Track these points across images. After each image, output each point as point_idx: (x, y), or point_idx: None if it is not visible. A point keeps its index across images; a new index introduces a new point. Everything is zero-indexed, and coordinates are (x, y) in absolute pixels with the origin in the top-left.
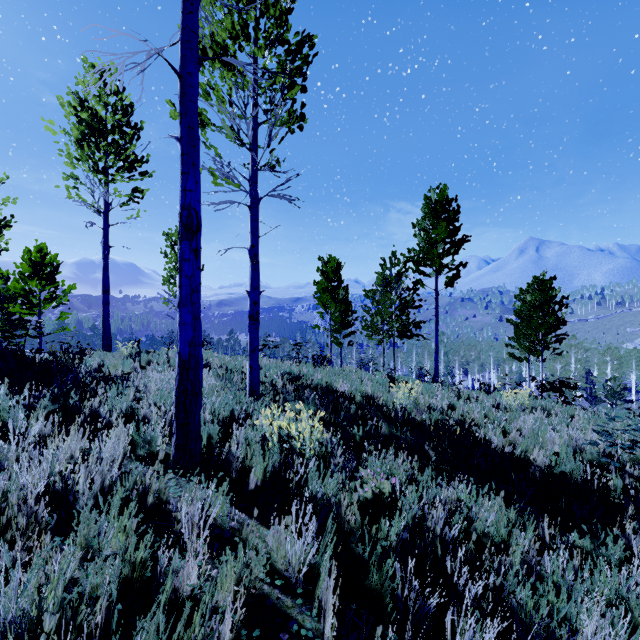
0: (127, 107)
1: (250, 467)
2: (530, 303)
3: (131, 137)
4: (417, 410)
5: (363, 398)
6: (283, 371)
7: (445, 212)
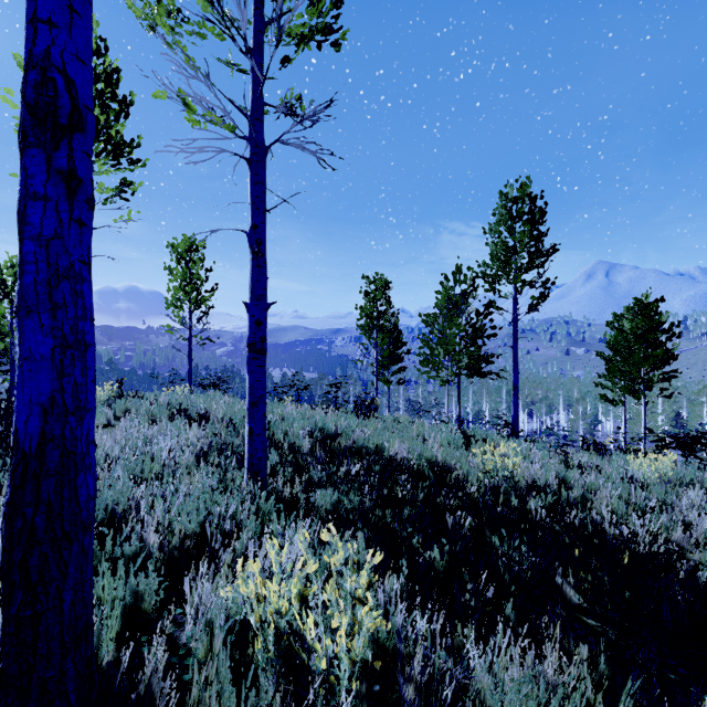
0: (112, 74)
1: None
2: (630, 332)
3: (117, 113)
4: (515, 491)
5: (432, 472)
6: (312, 427)
7: (528, 212)
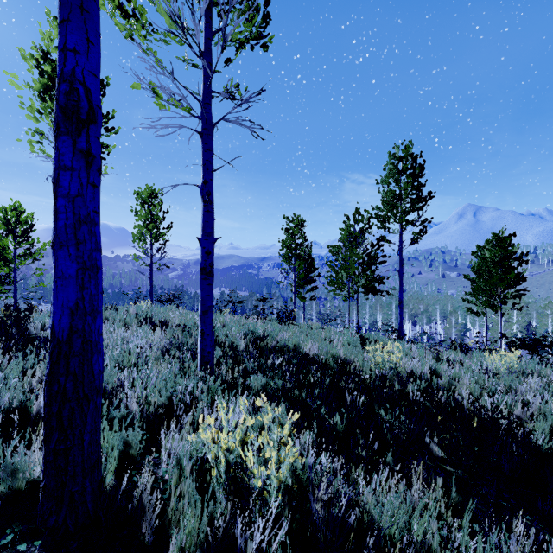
0: None
1: (176, 519)
2: (489, 259)
3: None
4: (398, 378)
5: (336, 364)
6: (246, 331)
7: (410, 167)
